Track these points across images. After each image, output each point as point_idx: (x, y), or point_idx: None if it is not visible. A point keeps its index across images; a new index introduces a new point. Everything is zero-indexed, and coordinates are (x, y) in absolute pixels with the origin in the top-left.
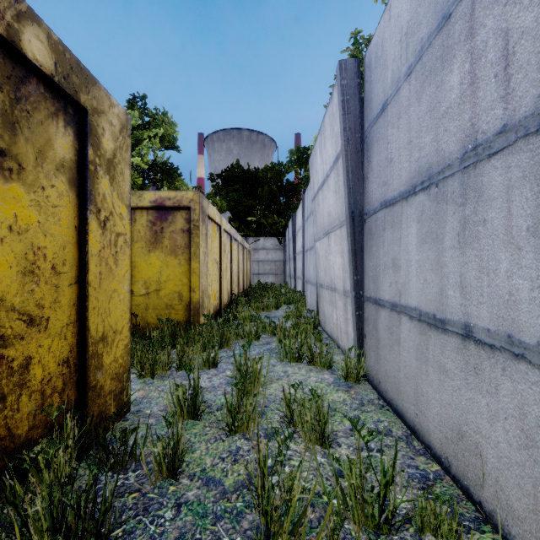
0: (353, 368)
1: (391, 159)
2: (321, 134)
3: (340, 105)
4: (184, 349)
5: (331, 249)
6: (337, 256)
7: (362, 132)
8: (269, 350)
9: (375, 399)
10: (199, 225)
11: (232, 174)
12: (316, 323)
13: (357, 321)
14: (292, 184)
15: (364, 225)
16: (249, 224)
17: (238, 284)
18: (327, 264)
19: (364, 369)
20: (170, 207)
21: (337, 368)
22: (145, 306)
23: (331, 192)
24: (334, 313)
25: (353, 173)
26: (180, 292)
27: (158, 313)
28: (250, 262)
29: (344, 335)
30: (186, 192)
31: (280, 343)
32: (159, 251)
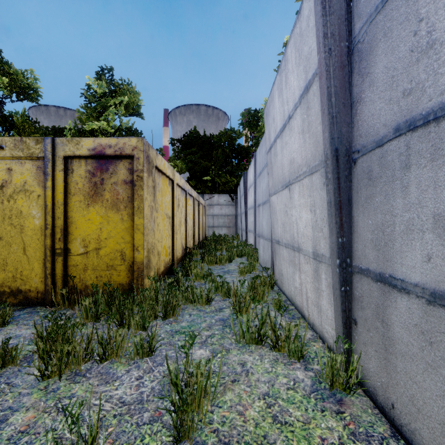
0: (338, 367)
1: (433, 41)
2: (280, 72)
3: (318, 4)
4: (109, 334)
5: (293, 202)
6: (304, 211)
7: (349, 40)
8: (222, 321)
9: (390, 438)
10: (143, 176)
11: (190, 138)
12: (273, 282)
13: (342, 299)
14: (243, 147)
15: (352, 168)
16: (205, 182)
17: (193, 237)
18: (287, 220)
19: (359, 373)
20: (110, 155)
21: (309, 356)
22: (83, 267)
23: (295, 135)
24: (297, 276)
25: (338, 96)
26: (122, 251)
27: (97, 274)
28: (205, 216)
29: (313, 307)
30: (129, 139)
31: (235, 313)
32: (99, 205)
